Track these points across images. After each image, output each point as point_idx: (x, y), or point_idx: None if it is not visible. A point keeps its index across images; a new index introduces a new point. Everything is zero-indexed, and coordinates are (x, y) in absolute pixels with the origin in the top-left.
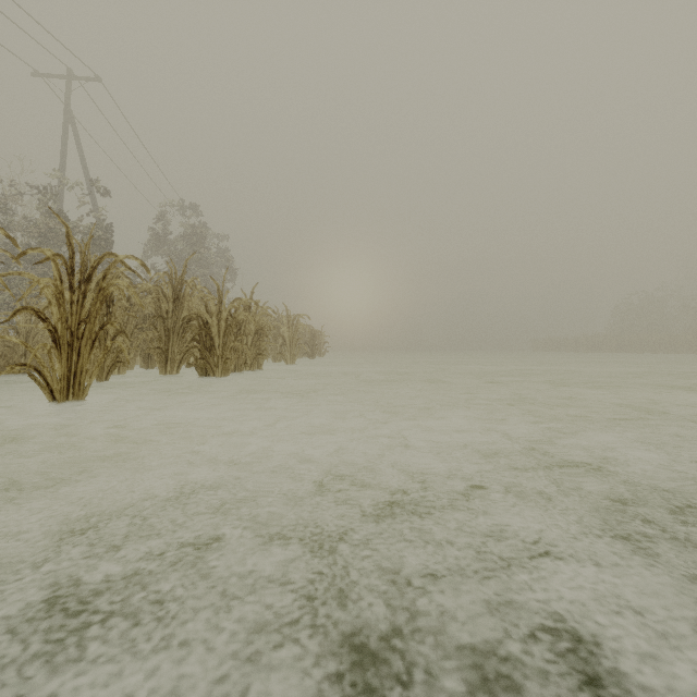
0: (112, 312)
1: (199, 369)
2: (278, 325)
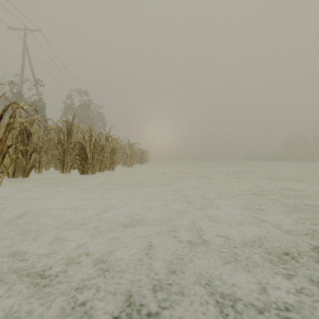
0: (30, 139)
1: (79, 170)
2: (124, 147)
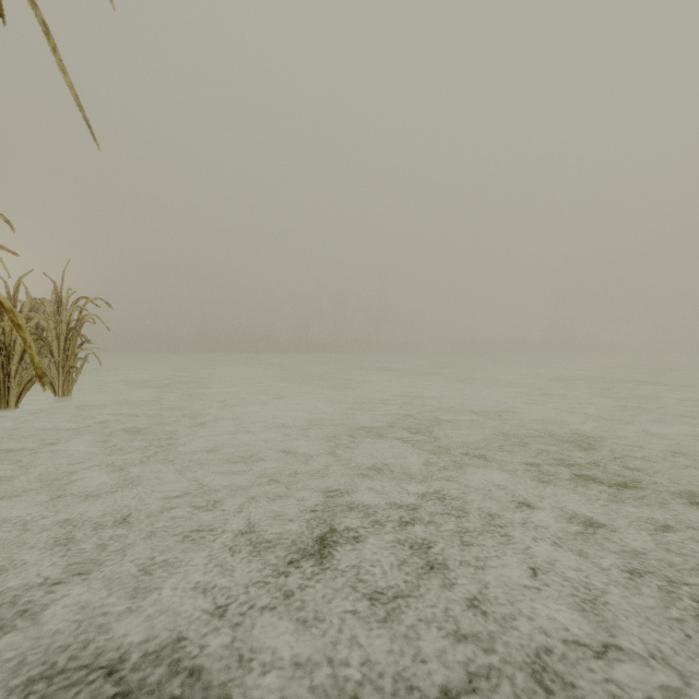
0: None
1: None
2: None
